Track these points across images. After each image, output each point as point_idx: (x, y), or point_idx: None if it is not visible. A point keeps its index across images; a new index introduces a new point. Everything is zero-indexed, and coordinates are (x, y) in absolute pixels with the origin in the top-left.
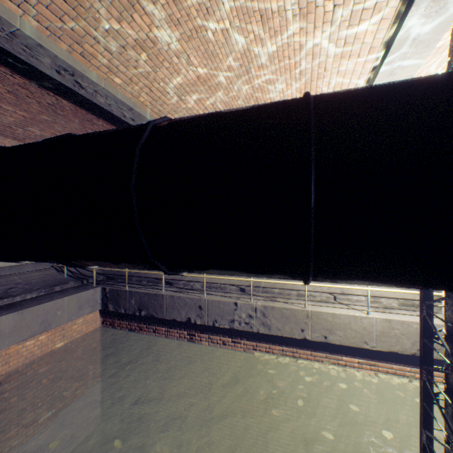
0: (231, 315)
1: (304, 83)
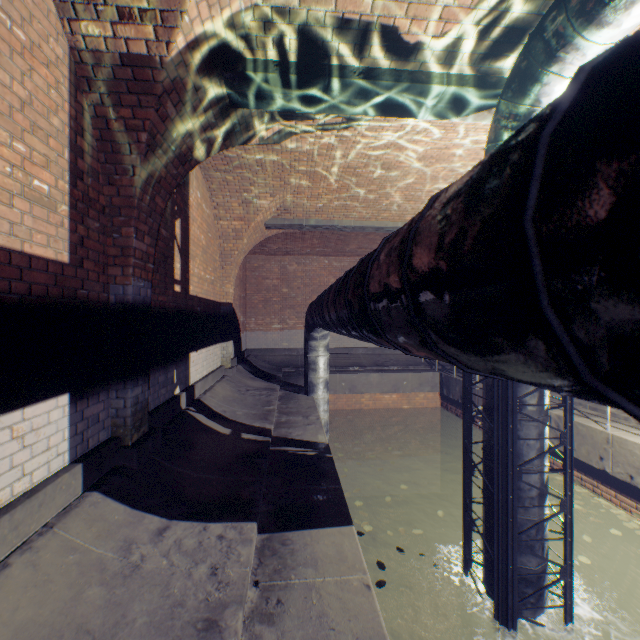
0: None
1: None
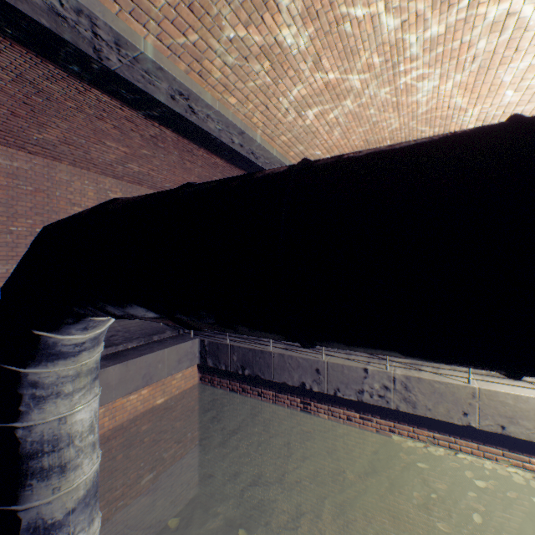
0: (359, 384)
1: (474, 75)
